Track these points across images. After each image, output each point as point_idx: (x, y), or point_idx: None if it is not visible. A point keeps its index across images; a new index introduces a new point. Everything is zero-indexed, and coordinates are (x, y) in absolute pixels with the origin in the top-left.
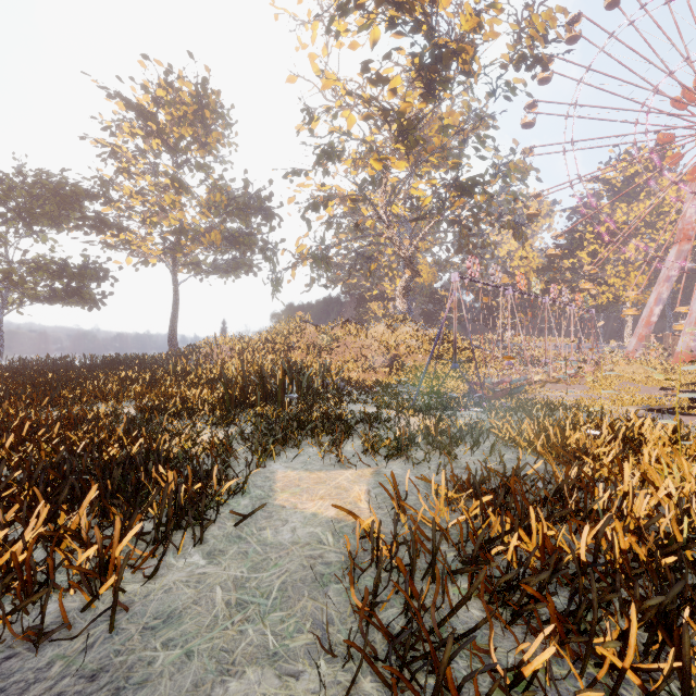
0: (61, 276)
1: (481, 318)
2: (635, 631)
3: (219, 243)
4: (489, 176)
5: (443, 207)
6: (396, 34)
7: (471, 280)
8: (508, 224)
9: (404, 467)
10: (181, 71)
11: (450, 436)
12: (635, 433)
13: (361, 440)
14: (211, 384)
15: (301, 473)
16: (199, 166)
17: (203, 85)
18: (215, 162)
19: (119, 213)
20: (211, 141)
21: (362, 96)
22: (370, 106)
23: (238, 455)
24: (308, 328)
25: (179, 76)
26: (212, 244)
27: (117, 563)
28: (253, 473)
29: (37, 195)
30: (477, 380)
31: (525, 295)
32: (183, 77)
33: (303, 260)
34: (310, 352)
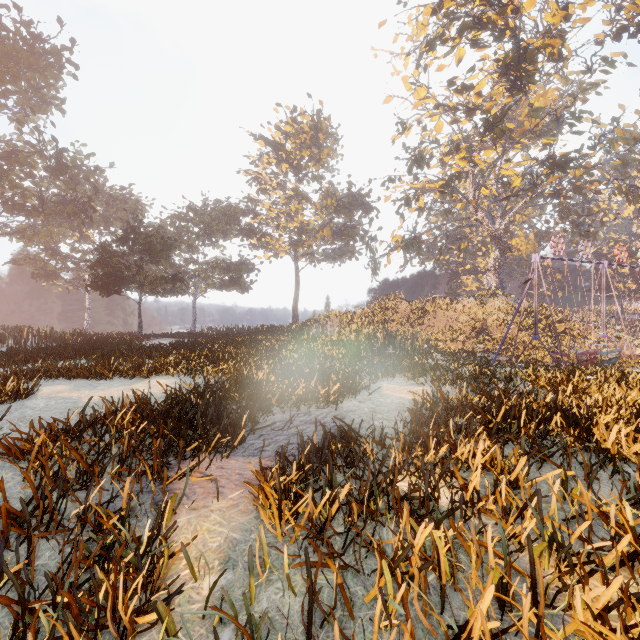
0: (228, 271)
1: (566, 293)
2: (502, 413)
3: (329, 237)
4: (588, 148)
5: (534, 185)
6: (479, 48)
7: (554, 258)
8: (618, 189)
9: (453, 388)
10: (302, 109)
11: (490, 377)
12: (631, 381)
13: (430, 374)
14: (336, 345)
15: (395, 386)
16: (314, 178)
17: (318, 115)
18: (326, 172)
19: (260, 222)
20: (323, 157)
21: (449, 105)
22: (456, 111)
23: (362, 377)
24: (401, 304)
25: (301, 113)
26: (323, 237)
27: (336, 392)
28: (371, 384)
29: (215, 217)
30: (571, 352)
31: (627, 267)
32: (303, 113)
33: (398, 247)
34: (403, 324)
